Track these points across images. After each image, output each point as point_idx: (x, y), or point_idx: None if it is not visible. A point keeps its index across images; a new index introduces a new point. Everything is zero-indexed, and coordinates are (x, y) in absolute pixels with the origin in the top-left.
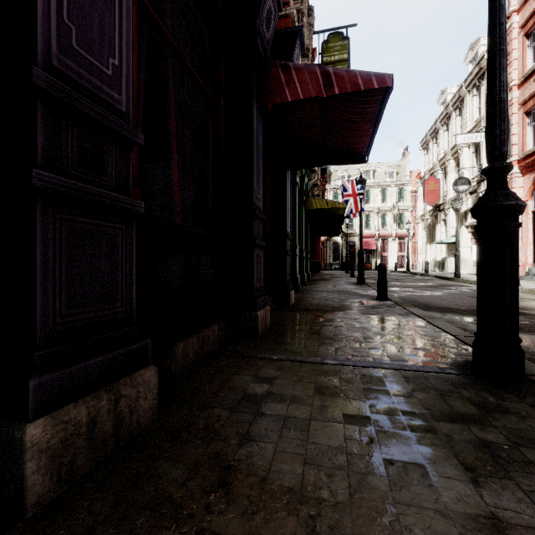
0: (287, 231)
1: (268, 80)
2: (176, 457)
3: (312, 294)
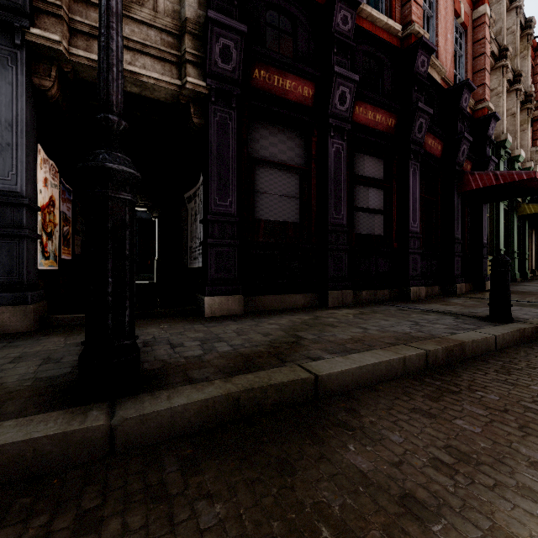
0: (483, 242)
1: (463, 180)
2: (432, 300)
3: (513, 287)
